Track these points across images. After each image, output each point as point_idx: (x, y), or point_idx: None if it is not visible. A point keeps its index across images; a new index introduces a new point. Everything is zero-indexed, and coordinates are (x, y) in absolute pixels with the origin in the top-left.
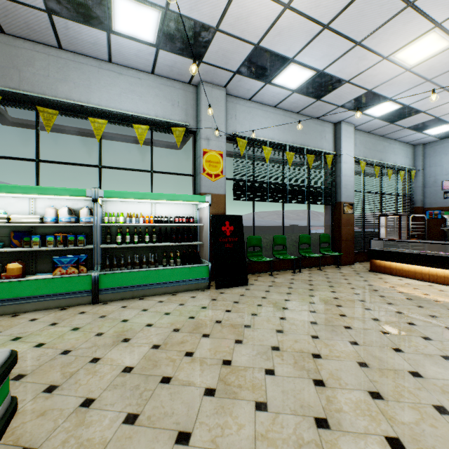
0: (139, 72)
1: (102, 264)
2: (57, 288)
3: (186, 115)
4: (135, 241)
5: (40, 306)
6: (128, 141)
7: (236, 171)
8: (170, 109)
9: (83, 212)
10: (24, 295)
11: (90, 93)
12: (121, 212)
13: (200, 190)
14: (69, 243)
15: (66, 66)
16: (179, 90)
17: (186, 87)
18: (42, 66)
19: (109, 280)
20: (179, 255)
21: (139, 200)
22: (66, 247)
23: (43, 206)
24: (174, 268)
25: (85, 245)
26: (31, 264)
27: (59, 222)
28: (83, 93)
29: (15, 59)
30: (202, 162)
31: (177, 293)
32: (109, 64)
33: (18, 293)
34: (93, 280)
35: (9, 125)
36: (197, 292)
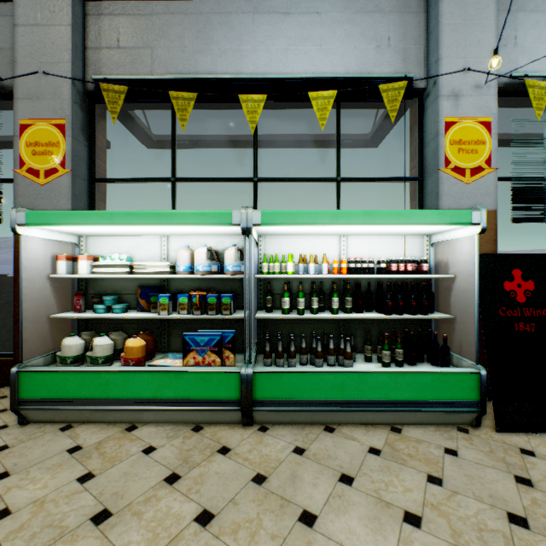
0: (316, 2)
1: (258, 343)
2: (188, 391)
3: (403, 60)
4: (314, 308)
5: (164, 417)
6: (294, 144)
7: (518, 158)
8: (372, 57)
9: (228, 254)
10: (143, 397)
11: (241, 59)
12: (289, 254)
13: (437, 204)
14: (208, 307)
15: (209, 25)
16: (390, 14)
17: (405, 5)
18: (178, 34)
19: (270, 386)
20: (399, 339)
21: (322, 229)
22: (205, 314)
23: (178, 248)
24: (396, 372)
25: (232, 312)
26: (163, 337)
27: (194, 273)
28: (231, 62)
29: (146, 33)
30: (442, 145)
31: (402, 426)
32: (268, 2)
33: (134, 392)
34: (243, 382)
35: (153, 148)
36: (450, 432)
